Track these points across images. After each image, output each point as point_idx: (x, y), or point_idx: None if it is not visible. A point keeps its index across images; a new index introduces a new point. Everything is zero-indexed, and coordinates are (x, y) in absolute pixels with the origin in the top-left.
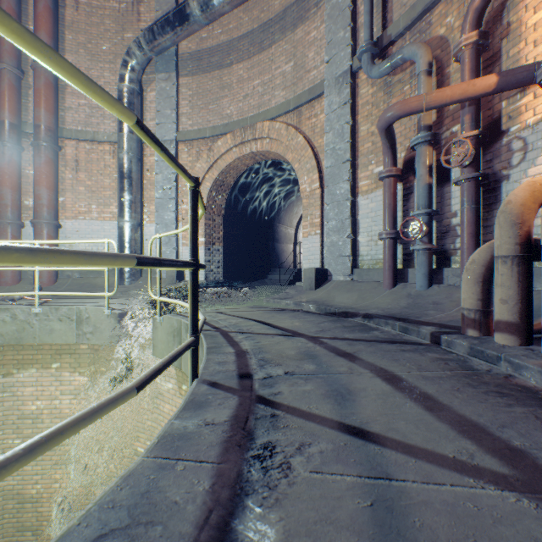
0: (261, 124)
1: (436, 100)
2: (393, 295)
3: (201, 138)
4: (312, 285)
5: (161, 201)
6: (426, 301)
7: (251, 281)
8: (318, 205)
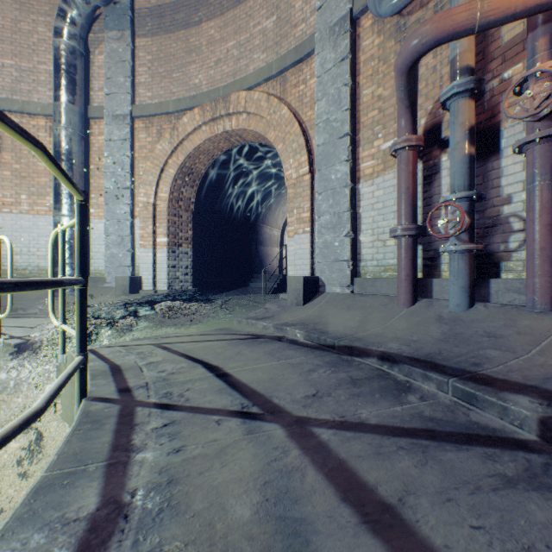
0: (236, 94)
1: (499, 6)
2: (415, 318)
3: (162, 113)
4: (300, 299)
5: (112, 191)
6: (473, 329)
7: (230, 290)
8: (308, 195)
